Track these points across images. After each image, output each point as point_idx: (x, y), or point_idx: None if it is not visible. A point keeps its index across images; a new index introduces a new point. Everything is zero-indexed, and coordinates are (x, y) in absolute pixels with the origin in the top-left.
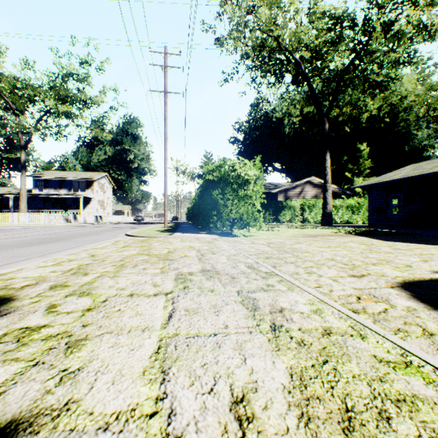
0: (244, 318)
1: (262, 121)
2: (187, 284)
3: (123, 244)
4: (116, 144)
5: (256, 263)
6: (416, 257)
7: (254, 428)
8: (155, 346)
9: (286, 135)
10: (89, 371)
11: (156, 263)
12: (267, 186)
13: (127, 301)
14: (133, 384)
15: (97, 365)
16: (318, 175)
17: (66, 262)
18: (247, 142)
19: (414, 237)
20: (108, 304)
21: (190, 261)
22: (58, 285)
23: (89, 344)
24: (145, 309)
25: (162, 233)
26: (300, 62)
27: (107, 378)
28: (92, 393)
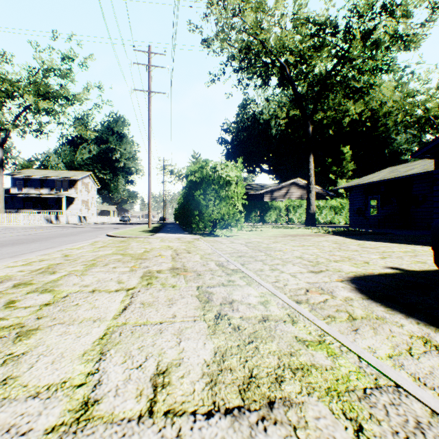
0: (194, 309)
1: (250, 122)
2: (151, 281)
3: (101, 244)
4: (101, 143)
5: (228, 261)
6: (377, 255)
7: (165, 391)
8: (101, 333)
9: (273, 137)
10: (33, 354)
11: (128, 262)
12: (254, 187)
13: (87, 296)
14: (71, 364)
15: (42, 349)
16: (304, 176)
17: (37, 262)
18: (235, 143)
19: (385, 237)
20: (68, 299)
21: (163, 260)
22: (22, 283)
23: (39, 333)
24: (102, 303)
25: (144, 234)
26: (285, 66)
27: (48, 360)
28: (30, 371)
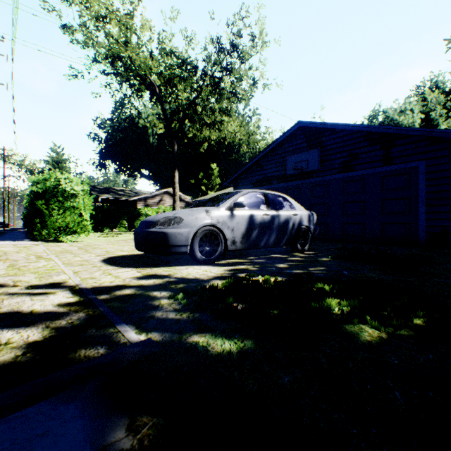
0: (3, 268)
1: (127, 124)
2: None
3: None
4: None
5: (48, 255)
6: None
7: None
8: None
9: (151, 144)
10: None
11: None
12: (127, 193)
13: None
14: None
15: None
16: (182, 186)
17: None
18: (110, 143)
19: None
20: None
21: None
22: None
23: None
24: None
25: None
26: (155, 84)
27: None
28: None
